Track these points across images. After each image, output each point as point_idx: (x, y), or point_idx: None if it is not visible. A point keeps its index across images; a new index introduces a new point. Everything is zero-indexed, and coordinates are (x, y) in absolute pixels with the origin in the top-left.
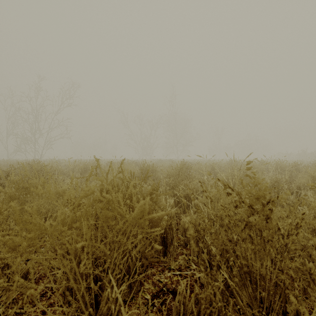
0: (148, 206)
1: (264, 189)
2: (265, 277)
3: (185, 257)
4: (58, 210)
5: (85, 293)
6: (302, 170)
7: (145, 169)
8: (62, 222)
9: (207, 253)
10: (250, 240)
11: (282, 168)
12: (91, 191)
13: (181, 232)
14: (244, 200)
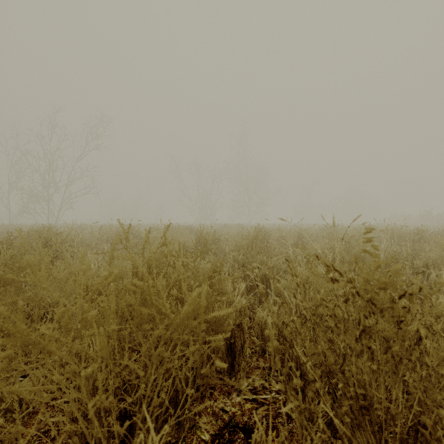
0: (207, 297)
1: (395, 274)
2: (396, 416)
3: (266, 384)
4: (54, 309)
5: (103, 440)
6: (429, 240)
7: (203, 238)
8: (67, 326)
9: (296, 368)
10: (368, 354)
11: (399, 236)
12: (113, 277)
13: (256, 331)
14: (360, 291)
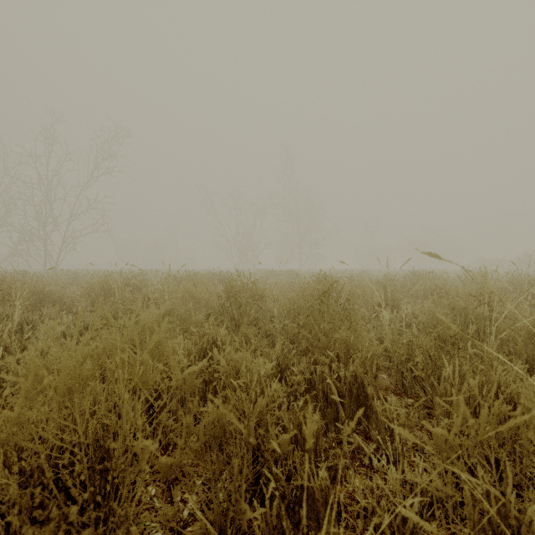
0: None
1: None
2: None
3: None
4: None
5: None
6: None
7: (235, 293)
8: None
9: None
10: None
11: None
12: None
13: None
14: None
